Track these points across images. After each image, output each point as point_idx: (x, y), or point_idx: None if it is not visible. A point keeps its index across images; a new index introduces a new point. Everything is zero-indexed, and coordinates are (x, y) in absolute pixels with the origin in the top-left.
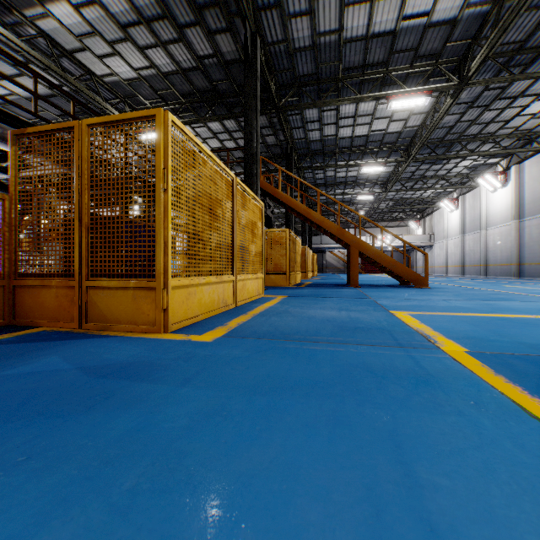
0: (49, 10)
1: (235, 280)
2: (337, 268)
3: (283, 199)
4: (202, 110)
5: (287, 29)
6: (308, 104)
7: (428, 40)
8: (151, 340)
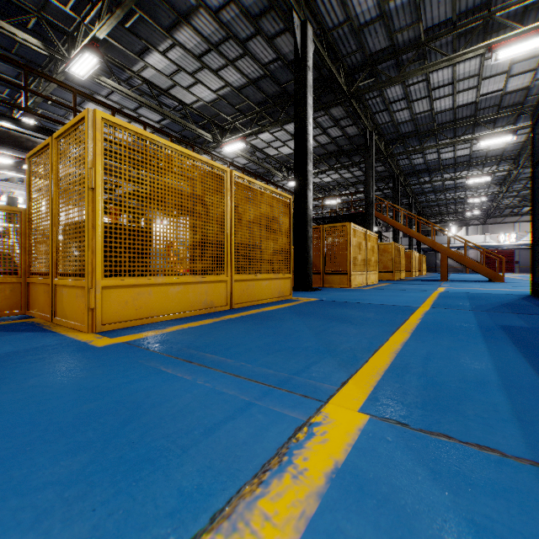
0: (258, 136)
1: (366, 274)
2: (453, 268)
3: (390, 223)
4: (329, 161)
5: (392, 117)
6: (409, 151)
7: (507, 99)
8: (349, 288)
